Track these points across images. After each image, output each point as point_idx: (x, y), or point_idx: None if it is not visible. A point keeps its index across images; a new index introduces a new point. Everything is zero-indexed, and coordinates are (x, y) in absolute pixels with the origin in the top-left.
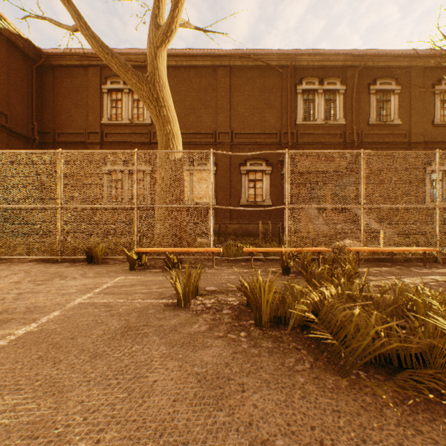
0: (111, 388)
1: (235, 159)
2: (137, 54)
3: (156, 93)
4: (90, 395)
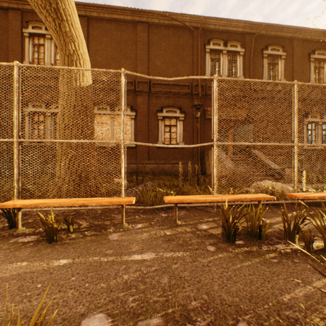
0: None
1: (152, 106)
2: None
3: (55, 2)
4: None
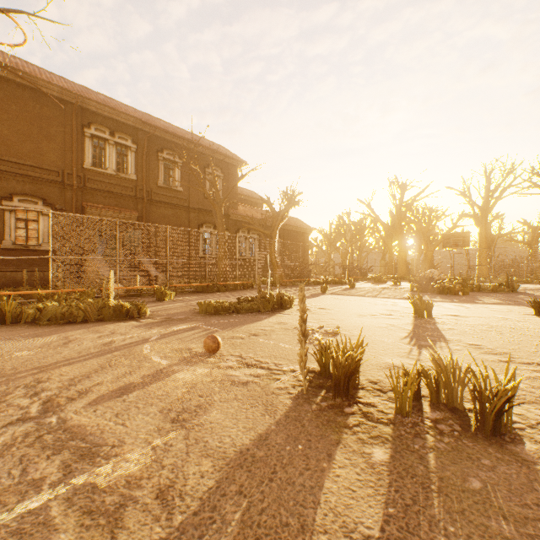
0: None
1: None
2: None
3: None
4: None
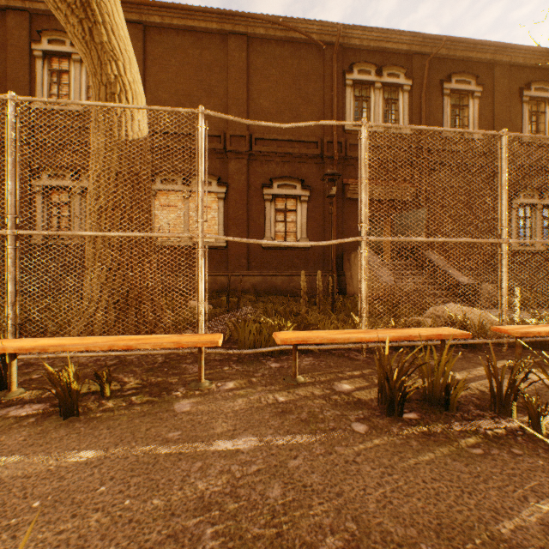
0: None
1: (255, 178)
2: None
3: None
4: None
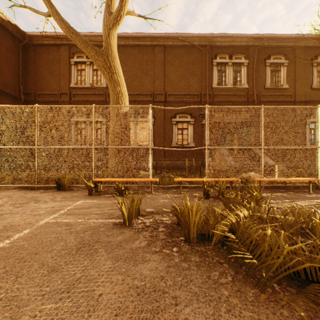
0: (62, 302)
1: (167, 113)
2: (96, 36)
3: (109, 62)
4: (42, 309)
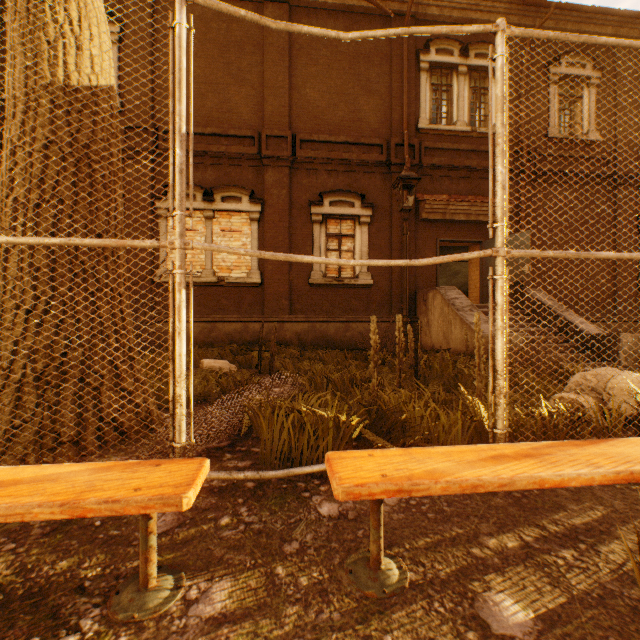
0: None
1: (300, 193)
2: None
3: None
4: None
